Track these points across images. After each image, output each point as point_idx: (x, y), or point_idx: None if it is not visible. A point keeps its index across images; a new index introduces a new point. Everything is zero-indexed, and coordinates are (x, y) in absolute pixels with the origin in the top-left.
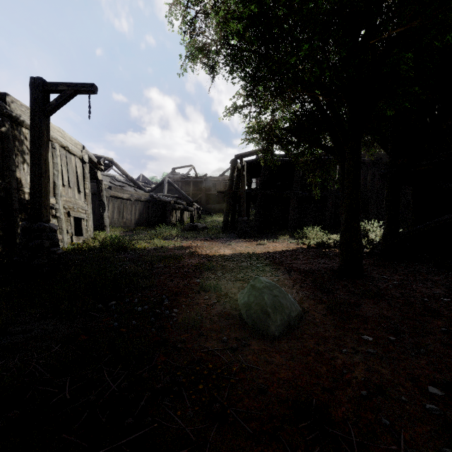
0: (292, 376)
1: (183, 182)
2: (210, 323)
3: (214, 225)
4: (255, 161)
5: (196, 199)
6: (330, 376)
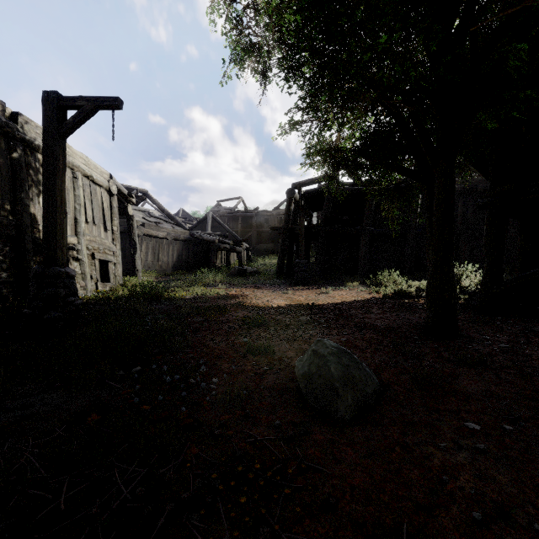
0: (371, 484)
1: (230, 217)
2: (259, 400)
3: (266, 269)
4: (316, 191)
5: (246, 238)
6: (426, 485)
